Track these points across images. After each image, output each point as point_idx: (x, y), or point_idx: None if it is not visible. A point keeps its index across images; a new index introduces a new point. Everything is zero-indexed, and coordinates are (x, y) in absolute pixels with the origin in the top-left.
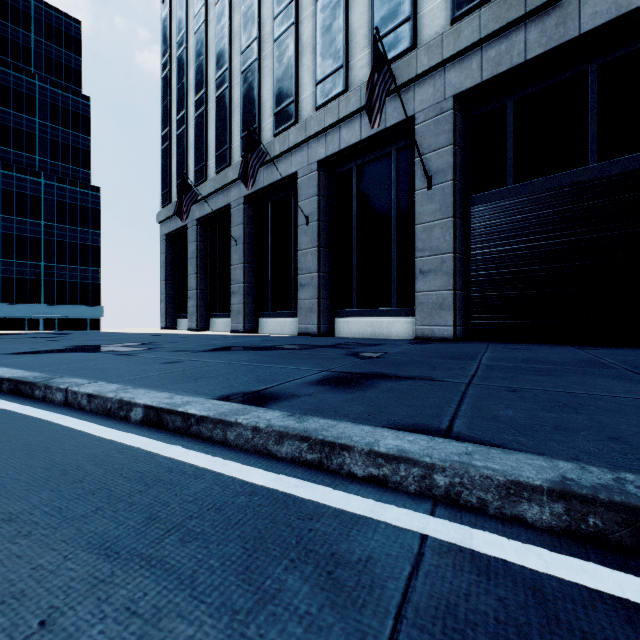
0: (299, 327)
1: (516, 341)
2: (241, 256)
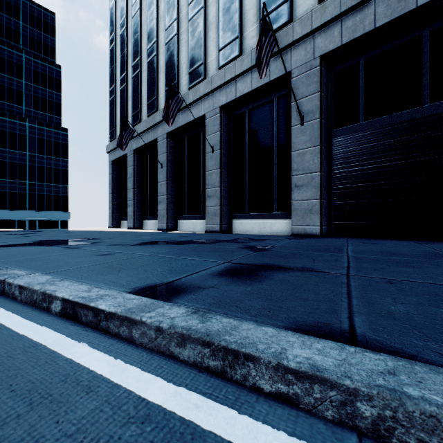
0: (206, 226)
1: (367, 237)
2: (165, 175)
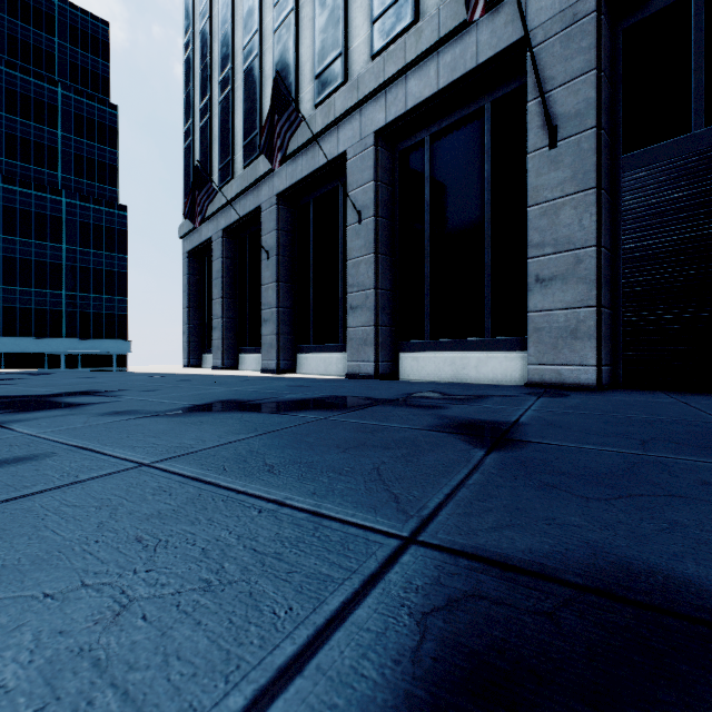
0: (349, 365)
1: (711, 391)
2: (274, 272)
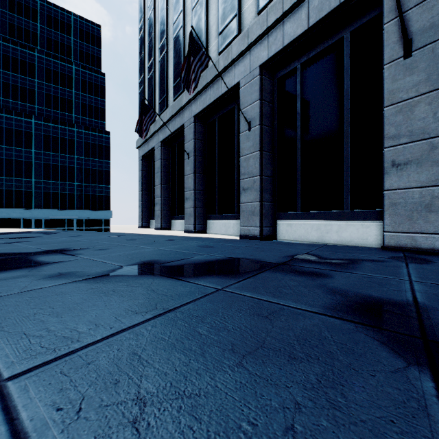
0: (241, 229)
1: None
2: (192, 167)
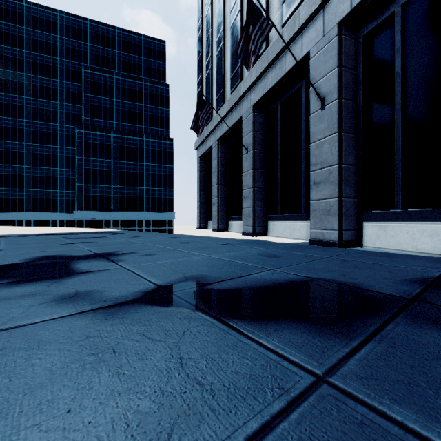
0: (312, 232)
1: None
2: (251, 162)
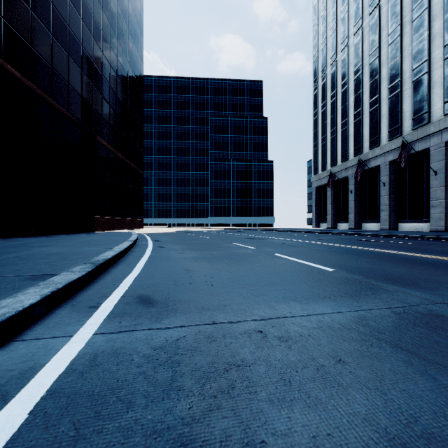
0: (380, 227)
1: None
2: (353, 198)
